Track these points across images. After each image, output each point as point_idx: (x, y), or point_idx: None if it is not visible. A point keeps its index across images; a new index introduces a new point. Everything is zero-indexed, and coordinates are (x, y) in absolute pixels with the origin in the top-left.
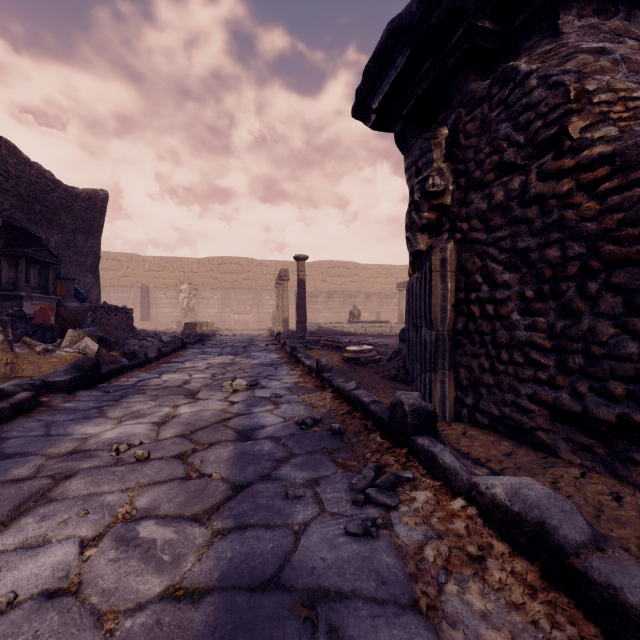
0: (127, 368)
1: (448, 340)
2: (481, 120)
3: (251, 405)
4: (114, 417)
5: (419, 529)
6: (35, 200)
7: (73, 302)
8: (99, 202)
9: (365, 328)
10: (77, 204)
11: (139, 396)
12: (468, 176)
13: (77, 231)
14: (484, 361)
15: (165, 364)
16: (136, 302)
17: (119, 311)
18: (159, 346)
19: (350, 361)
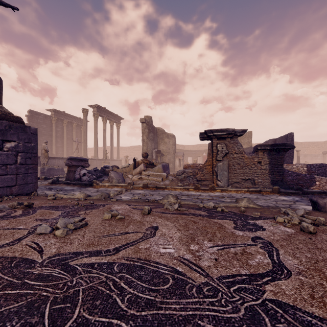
0: None
1: None
2: None
3: None
4: None
5: None
6: None
7: None
8: None
9: None
10: None
11: None
12: None
13: None
14: None
15: None
16: None
17: None
18: None
19: None
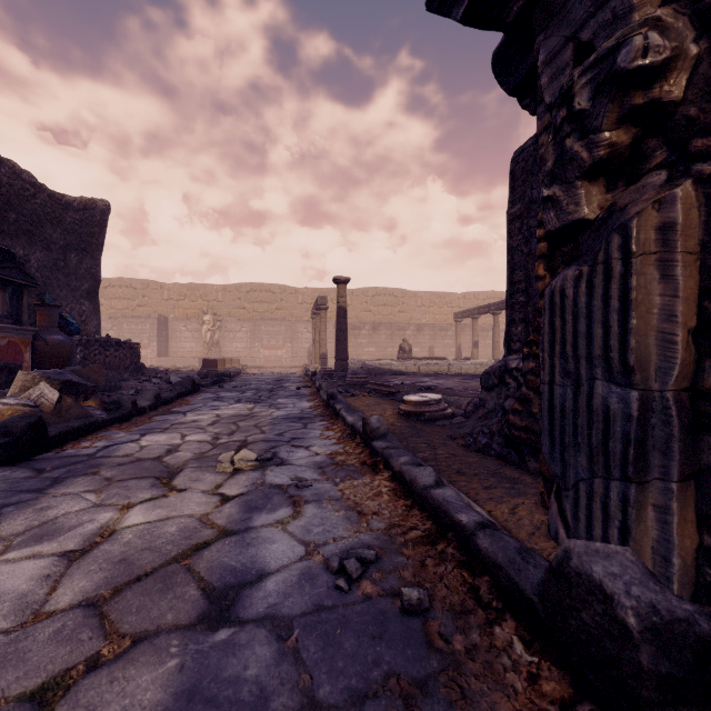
0: (100, 424)
1: (675, 412)
2: None
3: (253, 507)
4: (5, 535)
5: None
6: (8, 207)
7: (56, 334)
8: (98, 214)
9: (418, 366)
10: (68, 215)
11: (82, 481)
12: None
13: (68, 248)
14: None
15: (160, 416)
16: (152, 335)
17: (121, 346)
18: (157, 391)
19: (410, 417)
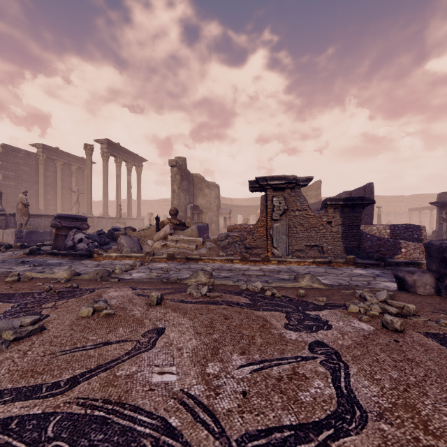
0: None
1: (445, 232)
2: None
3: None
4: None
5: None
6: None
7: None
8: None
9: None
10: None
11: None
12: None
13: None
14: None
15: None
16: None
17: None
18: None
19: None
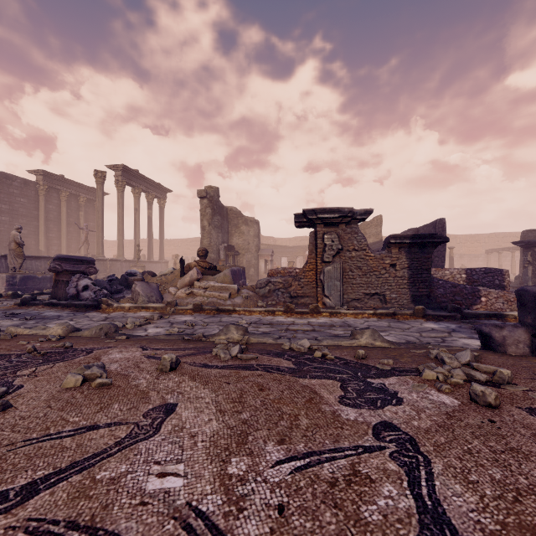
0: None
1: (530, 278)
2: (535, 254)
3: None
4: None
5: None
6: None
7: None
8: None
9: None
10: None
11: None
12: (533, 259)
13: None
14: (535, 280)
15: None
16: None
17: None
18: None
19: None
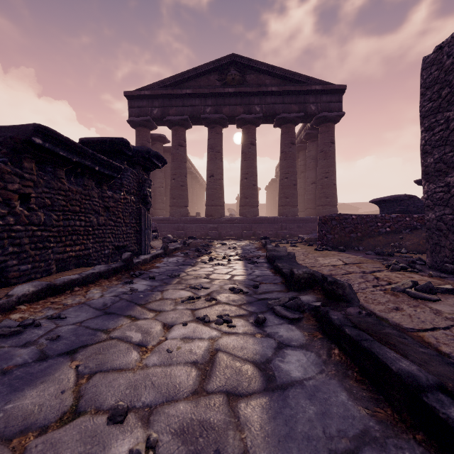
0: None
1: None
2: None
3: None
4: None
5: (45, 312)
6: None
7: None
8: None
9: None
10: None
11: None
12: None
13: None
14: None
15: None
16: None
17: None
18: None
19: None
